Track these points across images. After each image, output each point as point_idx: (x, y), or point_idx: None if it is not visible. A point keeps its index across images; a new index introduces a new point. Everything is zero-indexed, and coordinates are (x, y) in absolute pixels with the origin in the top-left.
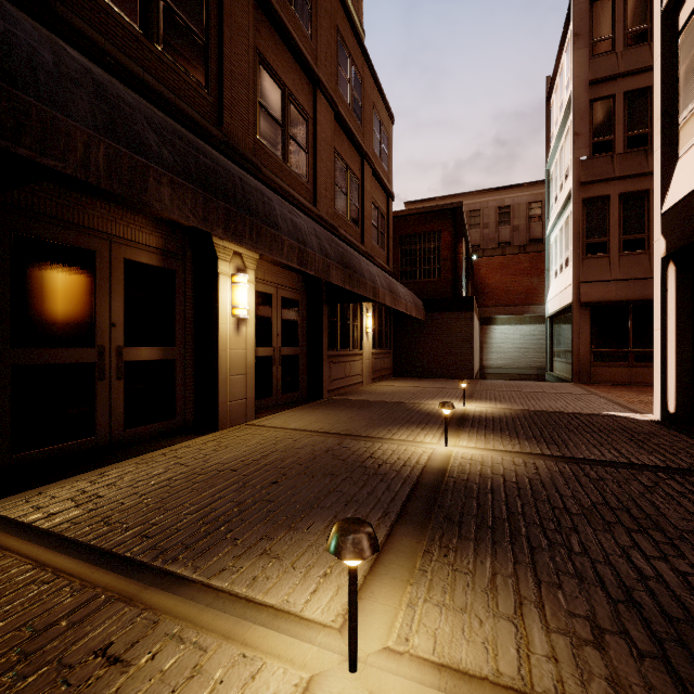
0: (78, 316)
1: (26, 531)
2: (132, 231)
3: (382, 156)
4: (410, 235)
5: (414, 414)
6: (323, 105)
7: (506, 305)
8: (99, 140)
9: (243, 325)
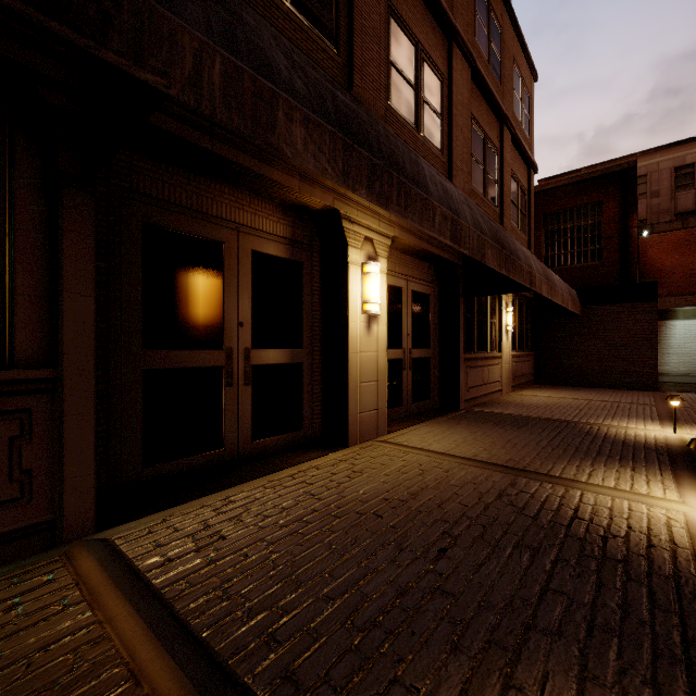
0: (207, 314)
1: (137, 588)
2: (260, 219)
3: (522, 120)
4: (557, 212)
5: (602, 442)
6: (459, 62)
7: (690, 293)
8: (213, 51)
9: (374, 323)
